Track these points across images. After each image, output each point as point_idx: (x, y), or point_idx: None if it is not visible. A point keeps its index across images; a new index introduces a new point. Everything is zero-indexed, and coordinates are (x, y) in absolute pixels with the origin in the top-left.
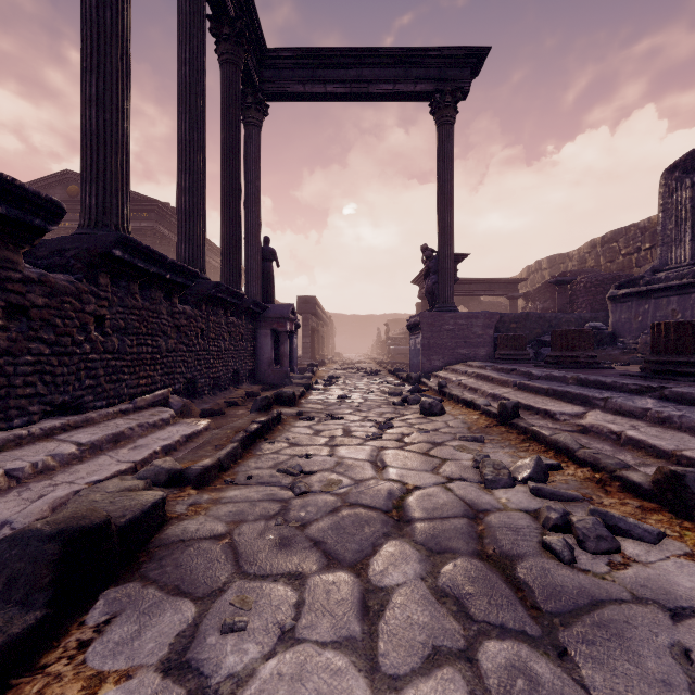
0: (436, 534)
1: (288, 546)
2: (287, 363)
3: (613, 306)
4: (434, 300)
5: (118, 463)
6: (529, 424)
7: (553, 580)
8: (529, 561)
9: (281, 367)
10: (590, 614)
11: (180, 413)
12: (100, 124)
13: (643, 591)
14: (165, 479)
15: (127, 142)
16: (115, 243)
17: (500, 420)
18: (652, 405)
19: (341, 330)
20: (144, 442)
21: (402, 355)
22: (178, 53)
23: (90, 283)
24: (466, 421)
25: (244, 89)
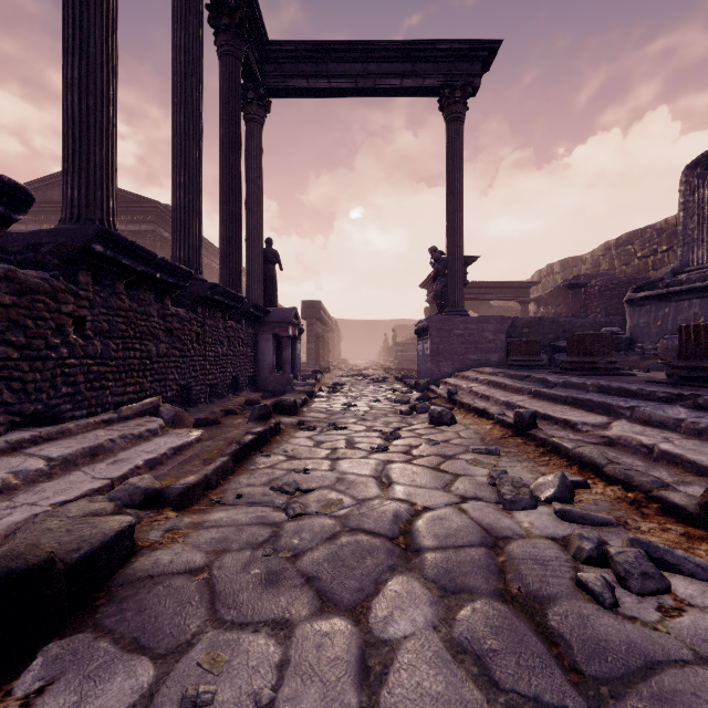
0: (449, 568)
1: (275, 584)
2: (289, 369)
3: (630, 310)
4: (443, 304)
5: (93, 480)
6: (548, 435)
7: (594, 632)
8: (563, 606)
9: (283, 374)
10: (646, 681)
11: (172, 422)
12: (83, 110)
13: (707, 647)
14: (141, 500)
15: (113, 131)
16: (95, 237)
17: (515, 431)
18: (685, 415)
19: (347, 336)
20: (126, 455)
21: (410, 362)
22: (173, 41)
23: (68, 281)
24: (479, 432)
25: (246, 84)
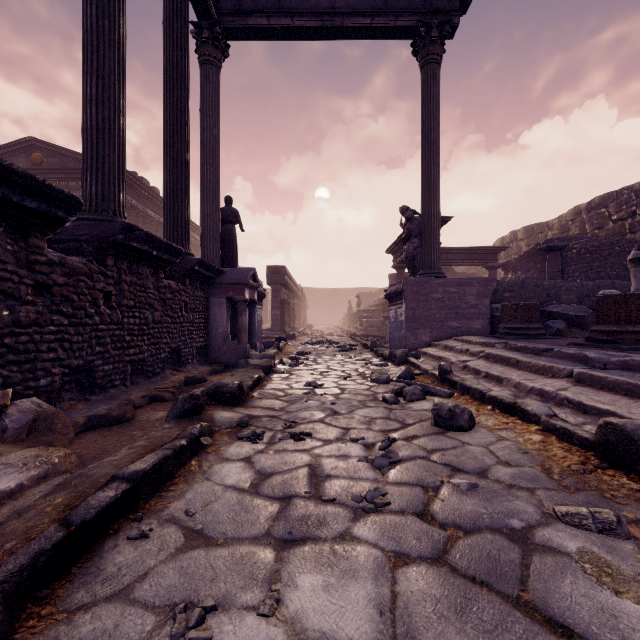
0: None
1: None
2: (245, 338)
3: (636, 270)
4: (416, 266)
5: None
6: None
7: None
8: None
9: (239, 343)
10: None
11: (28, 431)
12: None
13: None
14: None
15: None
16: None
17: (604, 456)
18: None
19: (313, 303)
20: None
21: (375, 328)
22: None
23: None
24: (526, 449)
25: (200, 22)
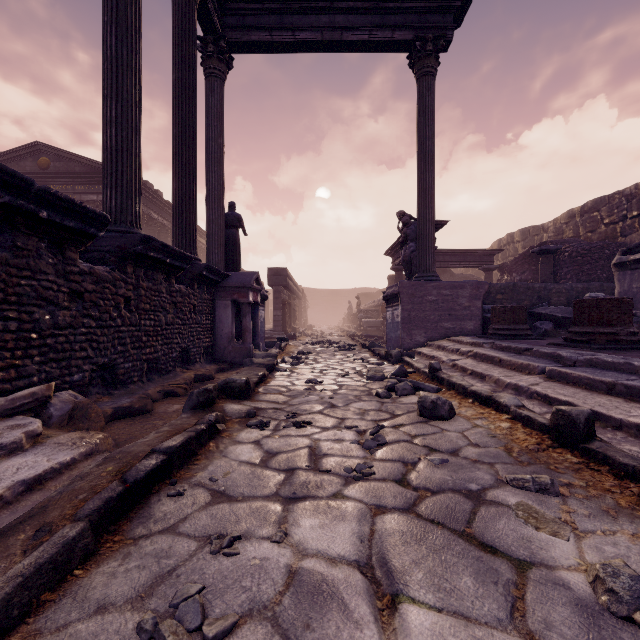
0: None
1: None
2: (249, 338)
3: (619, 274)
4: (412, 269)
5: None
6: (635, 458)
7: None
8: None
9: (243, 343)
10: None
11: (68, 419)
12: None
13: None
14: None
15: None
16: None
17: (556, 438)
18: None
19: (314, 304)
20: None
21: (374, 328)
22: None
23: None
24: (494, 434)
25: (205, 36)
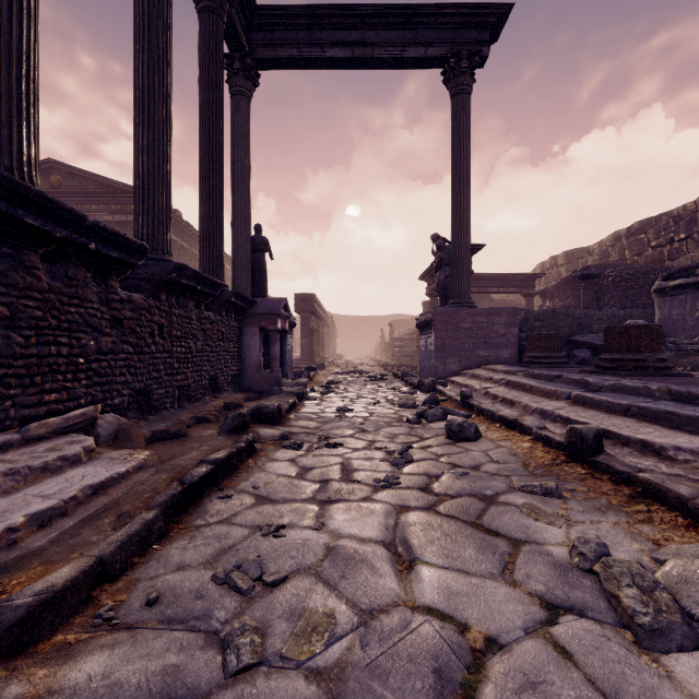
0: None
1: None
2: (278, 367)
3: (660, 300)
4: (447, 295)
5: None
6: (631, 466)
7: None
8: None
9: (271, 372)
10: None
11: (114, 439)
12: None
13: None
14: None
15: (29, 51)
16: None
17: (570, 454)
18: None
19: (343, 332)
20: (4, 506)
21: (408, 357)
22: None
23: None
24: (515, 452)
25: (231, 53)
